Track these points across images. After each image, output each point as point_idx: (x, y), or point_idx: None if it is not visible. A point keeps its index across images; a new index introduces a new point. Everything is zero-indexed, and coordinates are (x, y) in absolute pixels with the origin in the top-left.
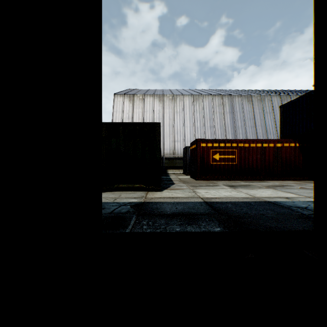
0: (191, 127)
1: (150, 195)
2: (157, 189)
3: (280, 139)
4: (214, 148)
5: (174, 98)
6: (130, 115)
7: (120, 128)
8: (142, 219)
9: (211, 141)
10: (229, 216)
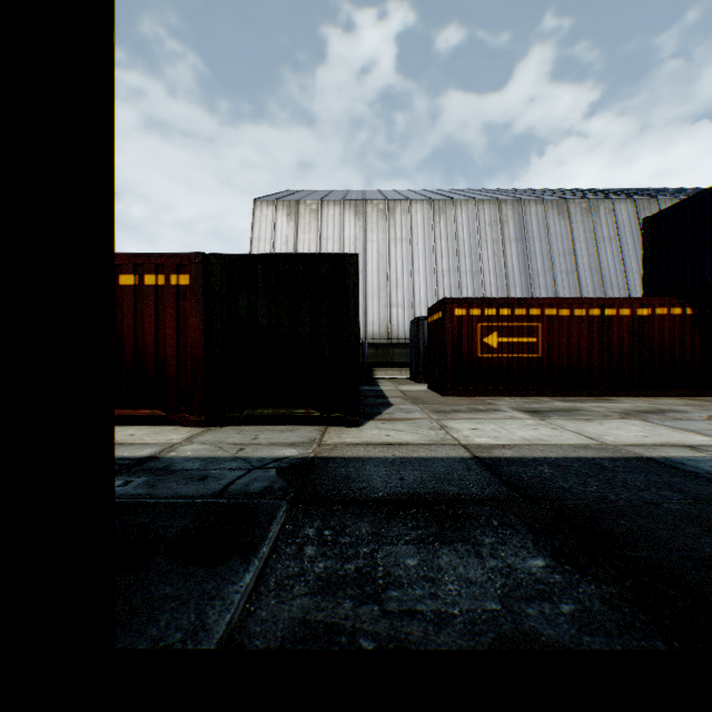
0: (429, 275)
1: (332, 438)
2: (350, 420)
3: (647, 297)
4: (487, 320)
5: (390, 209)
6: (289, 247)
7: (257, 268)
8: (305, 518)
9: (480, 303)
10: (557, 509)
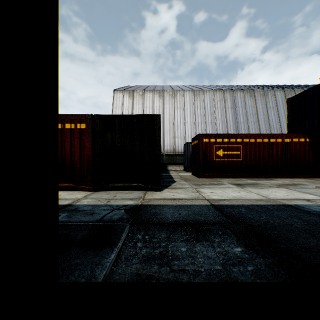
0: (192, 123)
1: (149, 196)
2: (157, 188)
3: (289, 133)
4: (218, 143)
5: (175, 94)
6: (129, 111)
7: (116, 121)
8: (137, 231)
9: (214, 136)
10: (247, 227)
